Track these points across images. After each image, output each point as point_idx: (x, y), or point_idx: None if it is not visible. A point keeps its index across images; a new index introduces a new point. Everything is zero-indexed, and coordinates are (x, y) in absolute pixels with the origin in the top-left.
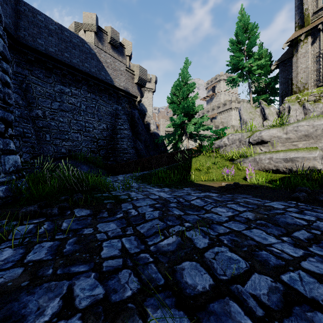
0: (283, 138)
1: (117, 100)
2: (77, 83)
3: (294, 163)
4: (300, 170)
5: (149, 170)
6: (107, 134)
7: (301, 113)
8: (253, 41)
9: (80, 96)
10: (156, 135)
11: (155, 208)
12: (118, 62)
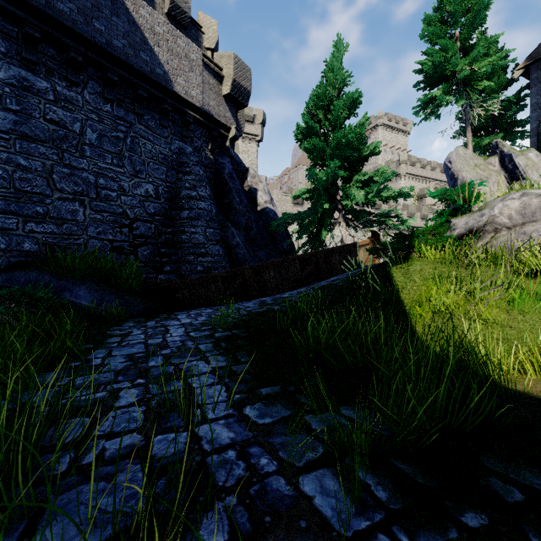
0: None
1: (182, 130)
2: (73, 69)
3: None
4: None
5: (258, 296)
6: (156, 209)
7: None
8: (479, 12)
9: (82, 106)
10: (271, 215)
11: None
12: (185, 40)
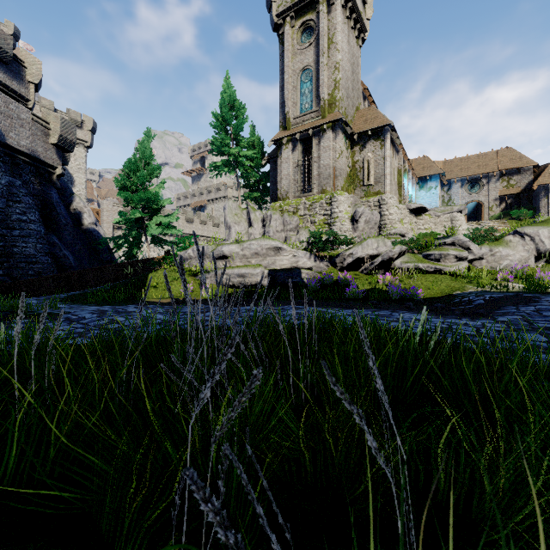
0: (241, 254)
1: (12, 169)
2: None
3: (245, 278)
4: (249, 285)
5: (81, 290)
6: None
7: (281, 224)
8: (239, 124)
9: None
10: (95, 234)
11: (94, 314)
12: (16, 104)
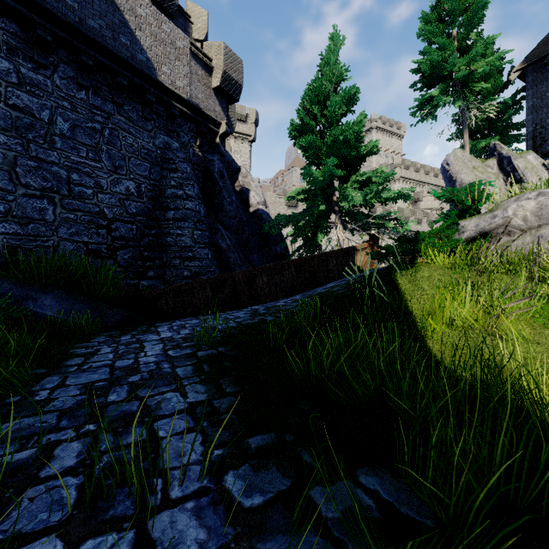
0: None
1: (167, 124)
2: (41, 50)
3: None
4: None
5: (250, 303)
6: (138, 208)
7: None
8: (477, 11)
9: (51, 91)
10: (264, 217)
11: None
12: (170, 25)
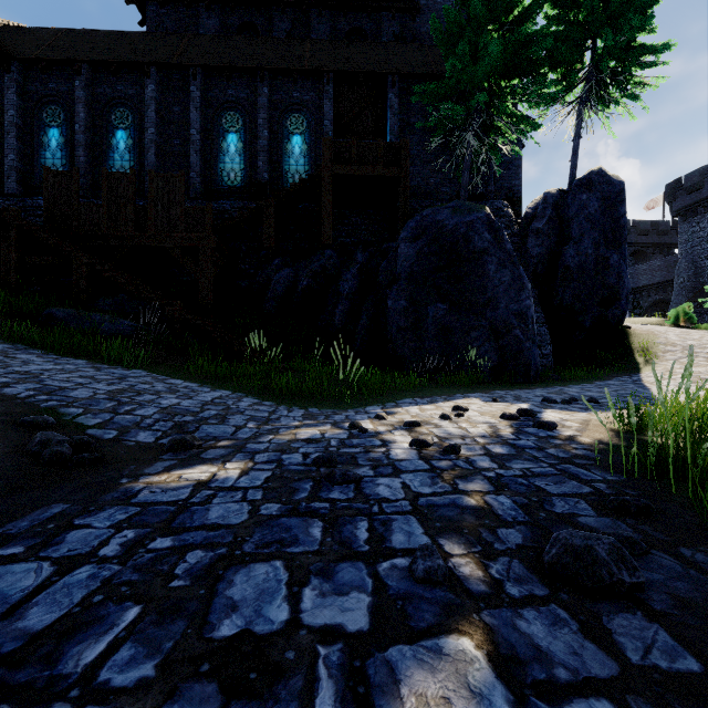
0: None
1: None
2: None
3: None
4: None
5: None
6: None
7: None
8: None
9: None
10: None
11: None
12: None
